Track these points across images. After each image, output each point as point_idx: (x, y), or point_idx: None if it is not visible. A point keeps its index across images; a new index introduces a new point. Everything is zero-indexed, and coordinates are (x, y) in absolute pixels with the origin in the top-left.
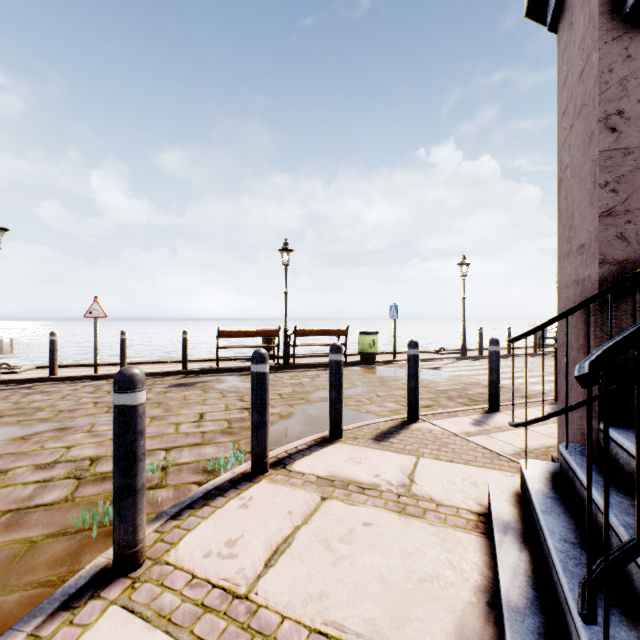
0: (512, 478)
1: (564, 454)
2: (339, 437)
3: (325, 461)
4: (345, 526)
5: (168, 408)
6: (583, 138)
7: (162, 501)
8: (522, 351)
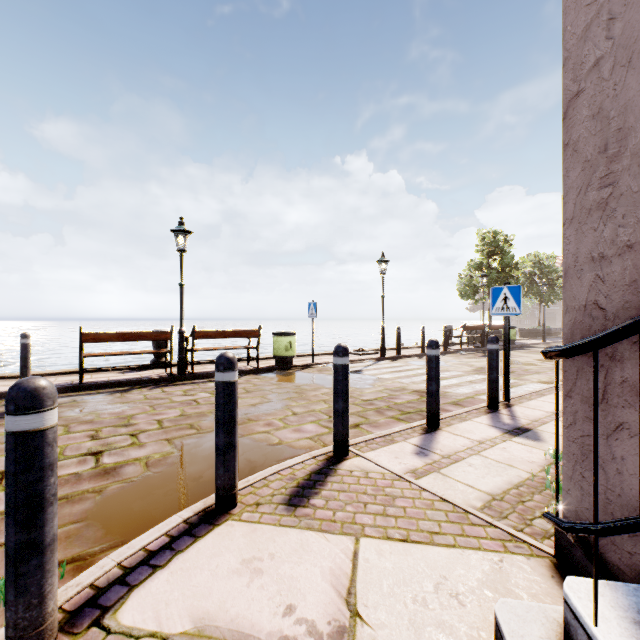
0: (535, 604)
1: None
2: (230, 507)
3: (194, 580)
4: None
5: None
6: None
7: None
8: None
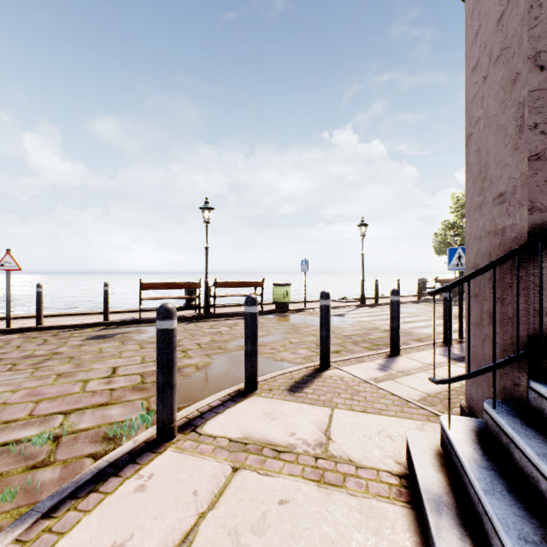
0: (430, 433)
1: (492, 414)
2: (254, 390)
3: (239, 419)
4: (258, 507)
5: (79, 363)
6: (503, 84)
7: (43, 485)
8: (408, 299)
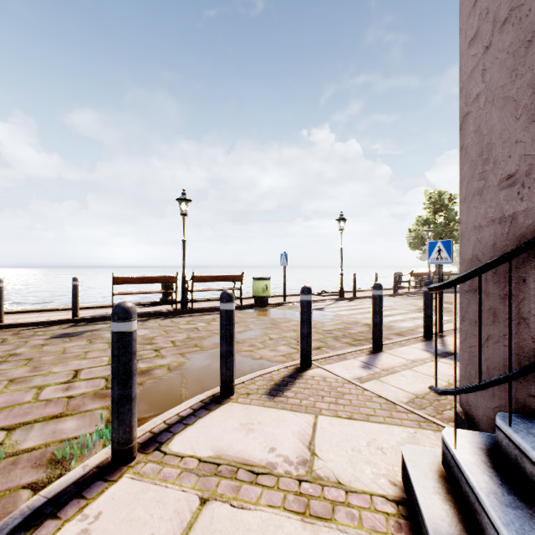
0: (428, 448)
1: (509, 433)
2: (230, 395)
3: (211, 432)
4: None
5: (38, 366)
6: (513, 49)
7: None
8: (385, 292)
